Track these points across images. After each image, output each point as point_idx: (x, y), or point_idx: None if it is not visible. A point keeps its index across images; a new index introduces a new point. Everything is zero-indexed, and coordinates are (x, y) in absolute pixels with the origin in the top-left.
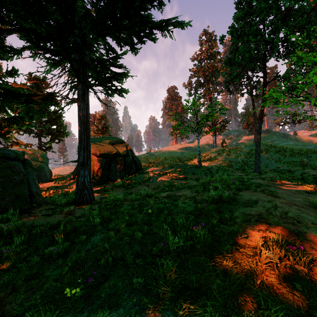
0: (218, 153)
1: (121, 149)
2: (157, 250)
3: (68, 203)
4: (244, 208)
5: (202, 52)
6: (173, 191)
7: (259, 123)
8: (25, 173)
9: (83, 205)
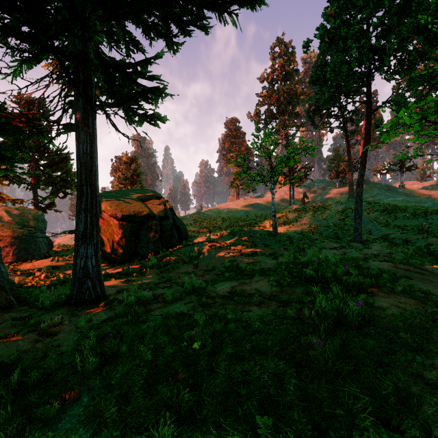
0: (298, 213)
1: (155, 208)
2: None
3: (58, 304)
4: (409, 356)
5: (274, 70)
6: (238, 280)
7: (361, 170)
8: None
9: (82, 308)
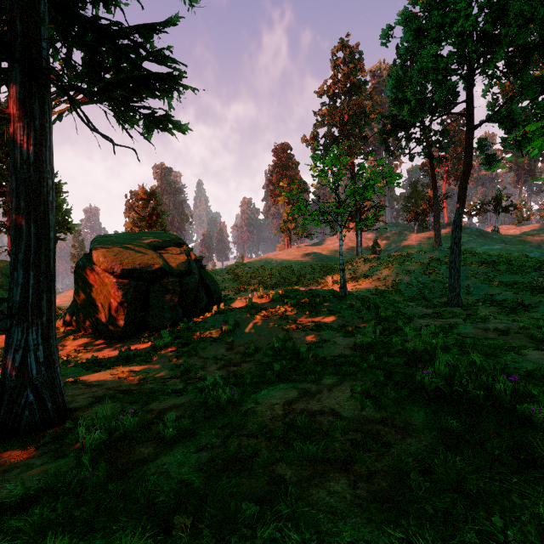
0: (369, 266)
1: (174, 259)
2: None
3: None
4: None
5: (336, 82)
6: (296, 383)
7: (459, 207)
8: None
9: (8, 447)
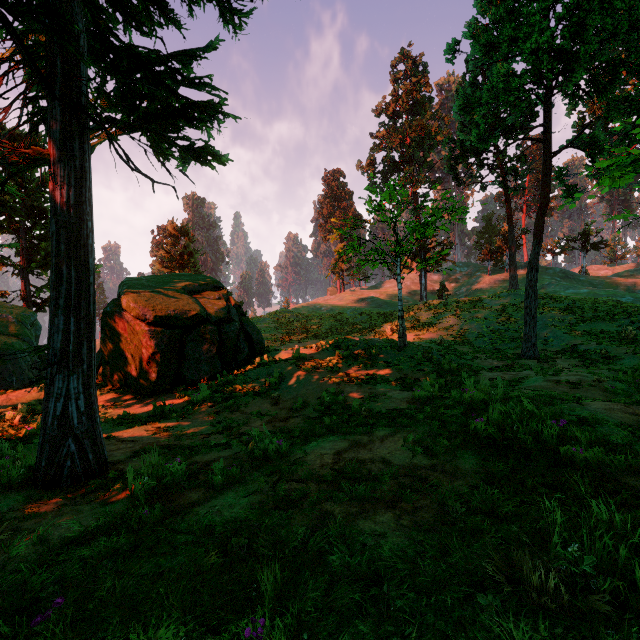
0: (434, 313)
1: (212, 304)
2: None
3: (12, 485)
4: None
5: (397, 98)
6: (347, 435)
7: (535, 246)
8: None
9: (53, 496)
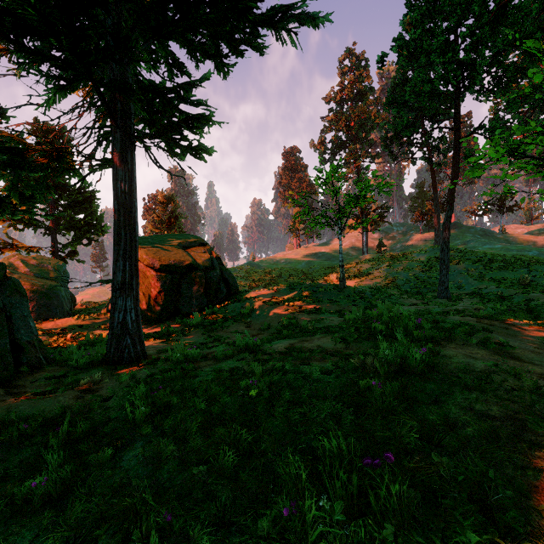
0: (372, 264)
1: (200, 256)
2: (271, 521)
3: (93, 363)
4: (465, 394)
5: (343, 88)
6: (297, 338)
7: (448, 211)
8: (5, 305)
9: (122, 367)
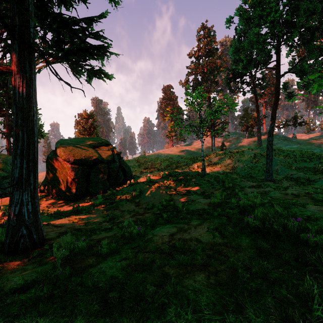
0: (219, 157)
1: (104, 153)
2: None
3: None
4: None
5: (200, 49)
6: (176, 224)
7: (272, 123)
8: None
9: (12, 259)
